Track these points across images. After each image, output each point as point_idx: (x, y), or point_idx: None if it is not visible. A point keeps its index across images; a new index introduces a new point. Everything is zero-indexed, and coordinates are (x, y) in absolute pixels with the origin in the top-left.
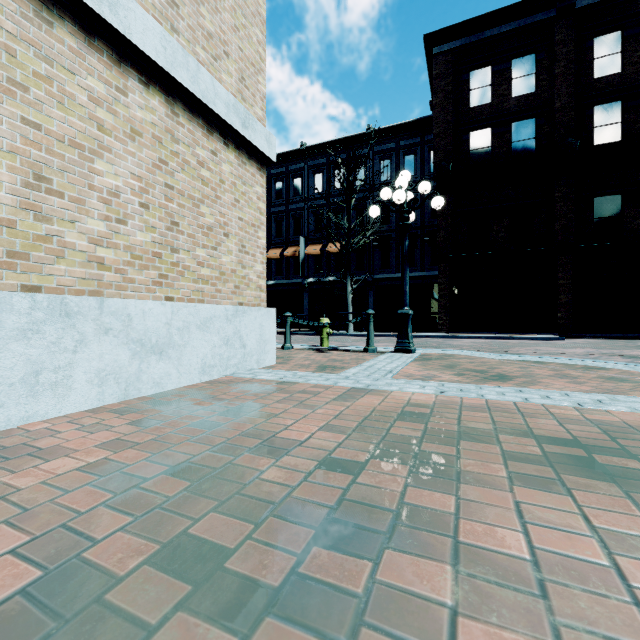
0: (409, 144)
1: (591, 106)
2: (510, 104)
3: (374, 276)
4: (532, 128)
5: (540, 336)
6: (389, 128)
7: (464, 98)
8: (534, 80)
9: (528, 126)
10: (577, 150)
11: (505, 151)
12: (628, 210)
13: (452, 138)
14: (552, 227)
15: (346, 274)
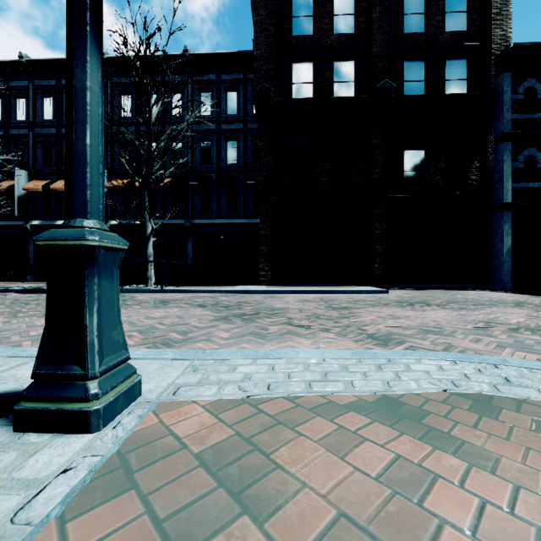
0: (231, 79)
1: (402, 59)
2: (332, 40)
3: (193, 221)
4: (352, 71)
5: (365, 289)
6: (209, 55)
7: (287, 23)
8: (353, 21)
9: (348, 68)
10: (392, 97)
11: (327, 90)
12: (430, 165)
13: (274, 65)
14: (369, 176)
15: (144, 210)
